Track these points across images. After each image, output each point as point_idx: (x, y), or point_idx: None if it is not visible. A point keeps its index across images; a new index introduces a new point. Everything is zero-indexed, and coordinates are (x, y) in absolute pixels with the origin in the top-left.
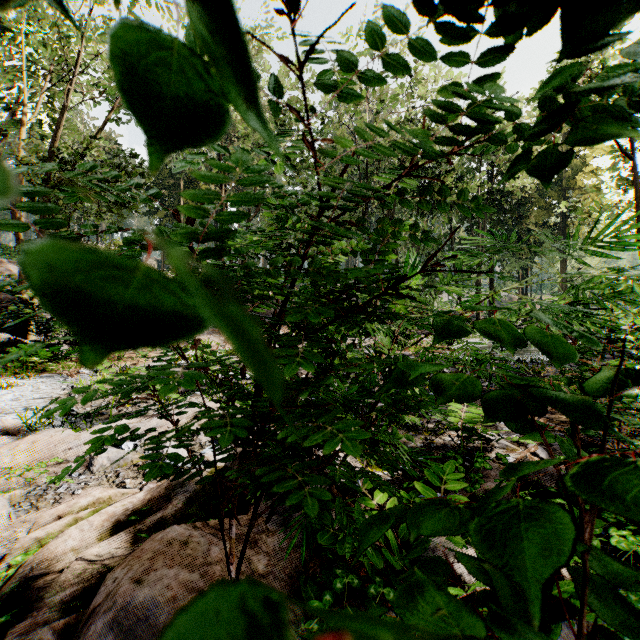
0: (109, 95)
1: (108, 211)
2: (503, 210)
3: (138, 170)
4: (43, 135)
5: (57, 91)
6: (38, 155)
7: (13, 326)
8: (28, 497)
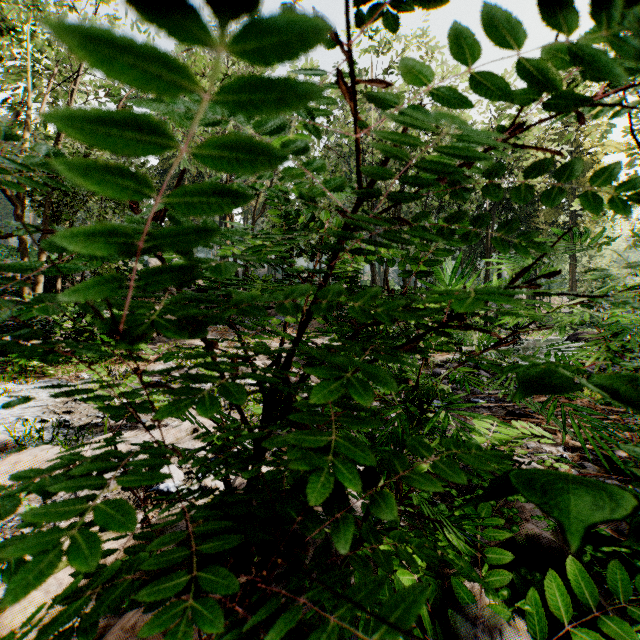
0: (113, 95)
1: (111, 212)
2: (512, 209)
3: (141, 170)
4: (48, 136)
5: (61, 92)
6: (40, 155)
7: (15, 328)
8: (3, 530)
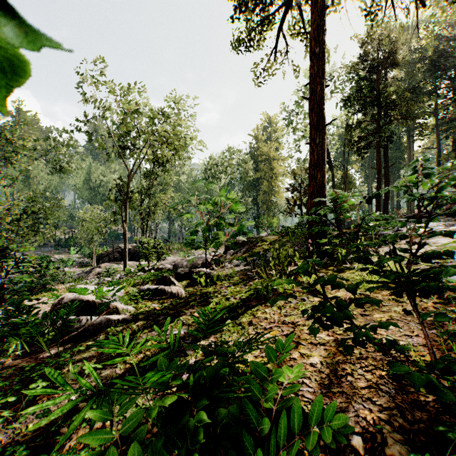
0: None
1: None
2: None
3: None
4: None
5: None
6: None
7: None
8: None
